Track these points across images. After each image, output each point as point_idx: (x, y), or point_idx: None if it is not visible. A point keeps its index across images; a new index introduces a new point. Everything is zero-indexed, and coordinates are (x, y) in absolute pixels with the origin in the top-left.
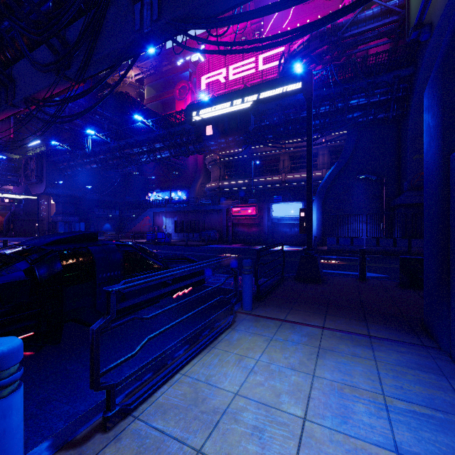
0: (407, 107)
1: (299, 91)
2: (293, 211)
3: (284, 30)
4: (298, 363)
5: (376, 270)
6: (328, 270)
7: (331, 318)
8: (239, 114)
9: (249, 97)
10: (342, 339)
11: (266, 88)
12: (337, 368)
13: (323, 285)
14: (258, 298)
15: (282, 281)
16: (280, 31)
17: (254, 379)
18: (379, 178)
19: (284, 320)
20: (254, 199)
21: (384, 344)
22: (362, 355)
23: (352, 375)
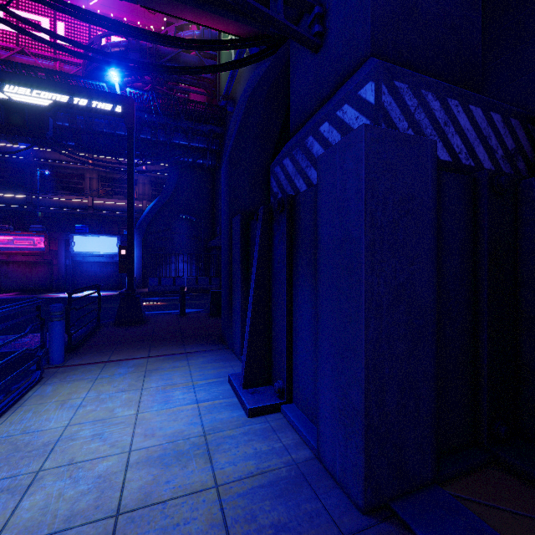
0: (220, 161)
1: (119, 115)
2: (105, 247)
3: (92, 10)
4: (127, 386)
5: (195, 306)
6: (151, 311)
7: (155, 348)
8: (28, 110)
9: (46, 92)
10: (165, 360)
11: (75, 93)
12: (161, 379)
13: (146, 325)
14: (70, 349)
15: (98, 328)
16: (86, 6)
17: (85, 410)
18: (198, 220)
19: (108, 361)
20: (41, 225)
21: (196, 355)
22: (180, 365)
23: (172, 379)
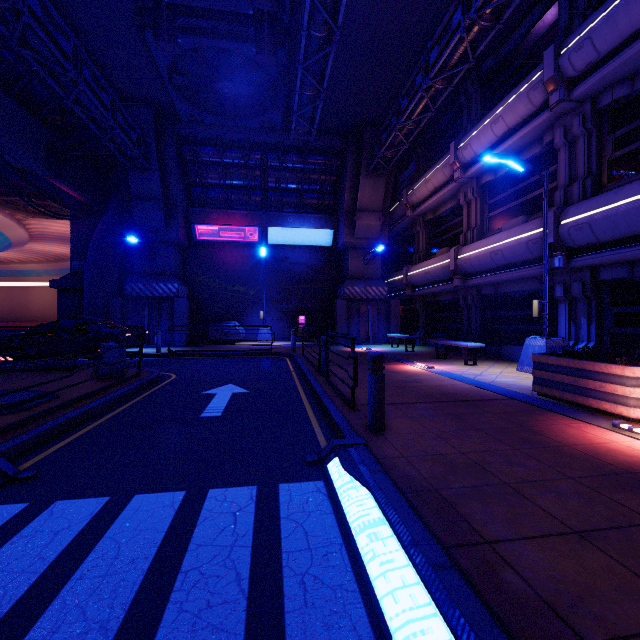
0: None
1: None
2: None
3: None
4: None
5: None
6: None
7: None
8: None
9: None
10: None
11: None
12: None
13: None
14: None
15: None
16: None
17: None
18: None
19: None
20: None
21: None
22: None
23: None
